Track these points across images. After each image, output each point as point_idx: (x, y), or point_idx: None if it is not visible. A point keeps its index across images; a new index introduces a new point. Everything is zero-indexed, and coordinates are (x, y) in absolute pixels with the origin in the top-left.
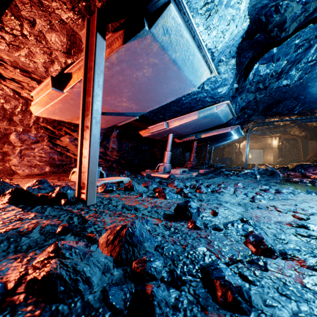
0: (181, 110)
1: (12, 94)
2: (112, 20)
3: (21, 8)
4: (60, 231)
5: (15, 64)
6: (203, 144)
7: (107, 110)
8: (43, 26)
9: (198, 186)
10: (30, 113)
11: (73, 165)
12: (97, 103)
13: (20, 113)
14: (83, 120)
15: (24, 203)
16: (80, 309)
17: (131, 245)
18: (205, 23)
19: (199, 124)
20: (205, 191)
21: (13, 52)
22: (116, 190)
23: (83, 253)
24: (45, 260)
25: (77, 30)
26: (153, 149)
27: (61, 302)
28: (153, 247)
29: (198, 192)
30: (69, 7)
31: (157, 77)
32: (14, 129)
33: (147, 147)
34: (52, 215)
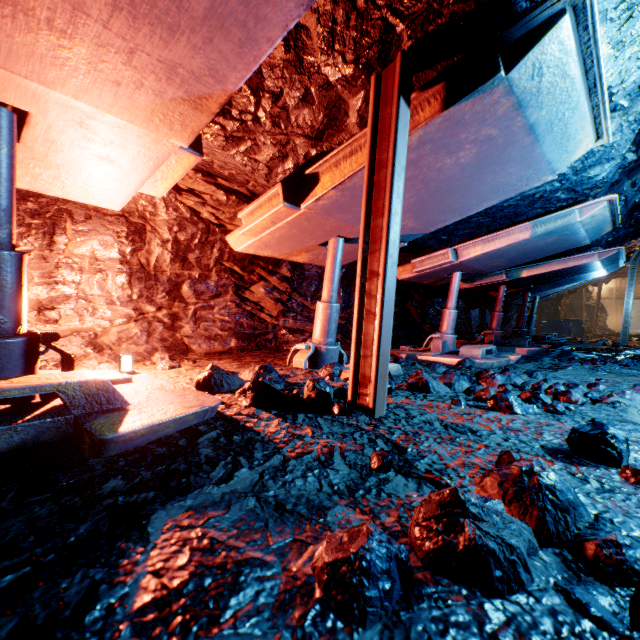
0: (490, 223)
1: (189, 216)
2: (421, 68)
3: (265, 75)
4: (381, 465)
5: (202, 166)
6: (517, 291)
7: (358, 234)
8: (291, 100)
9: (550, 387)
10: (211, 245)
11: (269, 335)
12: (395, 229)
13: (198, 247)
14: (365, 261)
15: (273, 407)
16: (549, 616)
17: (559, 508)
18: (615, 35)
19: (528, 248)
20: (581, 400)
21: (229, 149)
22: (395, 390)
23: (493, 514)
24: (443, 518)
25: (346, 96)
26: (406, 303)
27: (500, 598)
28: (590, 517)
29: (565, 401)
30: (349, 59)
31: (481, 163)
32: (187, 274)
33: (395, 300)
34: (339, 433)
